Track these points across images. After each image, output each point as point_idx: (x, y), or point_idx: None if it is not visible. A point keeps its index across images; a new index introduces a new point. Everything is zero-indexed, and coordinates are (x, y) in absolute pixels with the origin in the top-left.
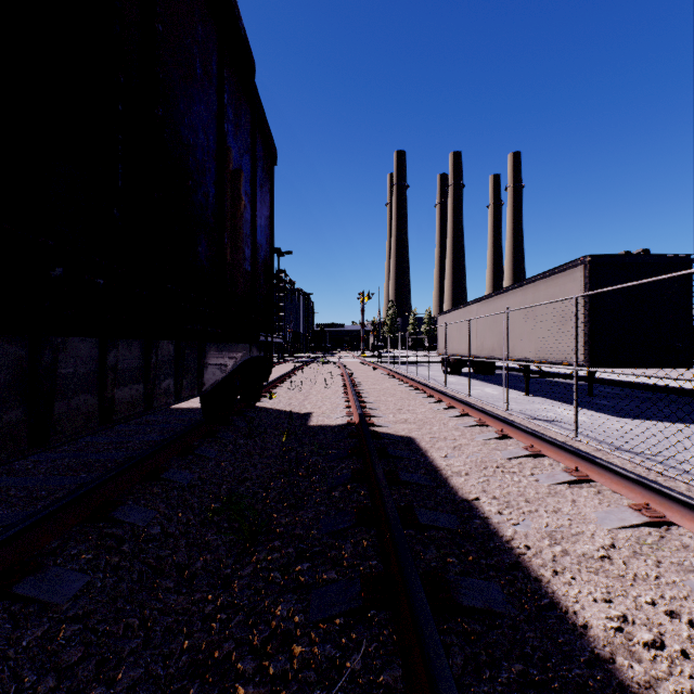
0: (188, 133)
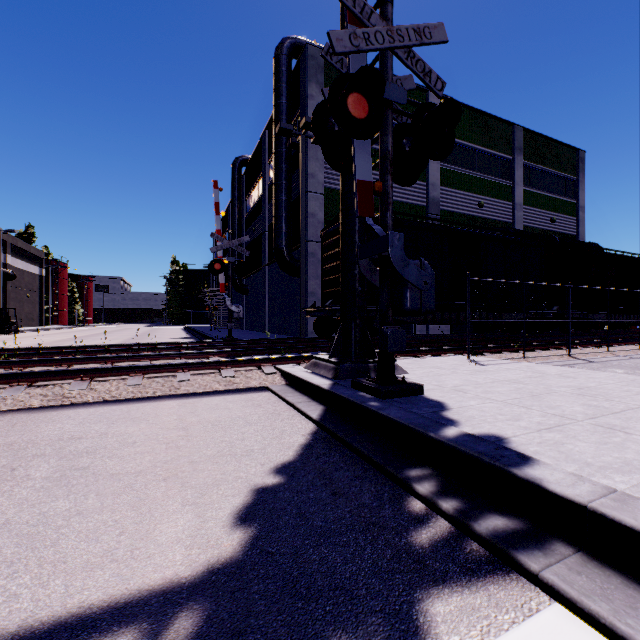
0: None
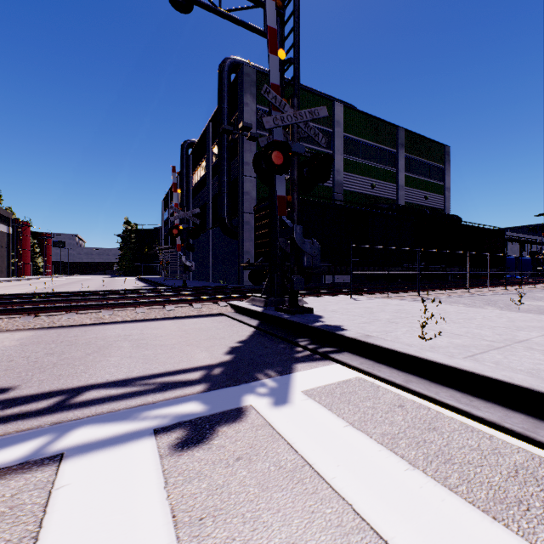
0: (485, 249)
